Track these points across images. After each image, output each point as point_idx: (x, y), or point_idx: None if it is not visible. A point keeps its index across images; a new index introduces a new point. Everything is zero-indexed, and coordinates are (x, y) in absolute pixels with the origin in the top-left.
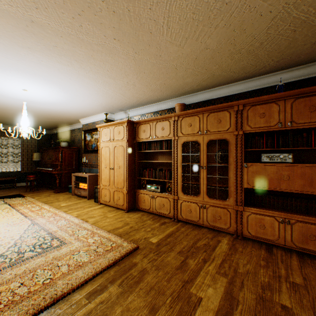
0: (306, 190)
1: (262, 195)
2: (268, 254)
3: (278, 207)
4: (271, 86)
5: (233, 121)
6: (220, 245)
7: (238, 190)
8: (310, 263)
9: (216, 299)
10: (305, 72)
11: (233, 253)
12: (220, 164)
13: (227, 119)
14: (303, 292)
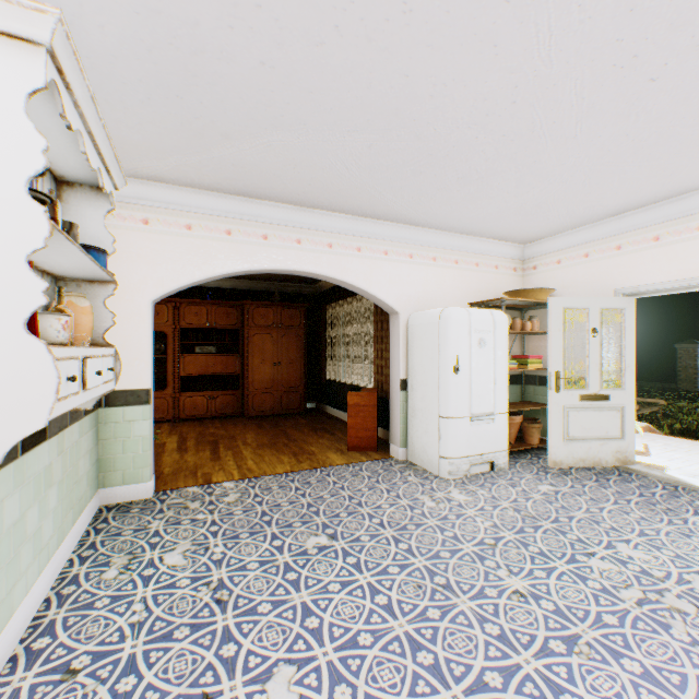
0: (225, 372)
1: (196, 381)
2: (202, 423)
3: (208, 389)
4: (202, 286)
5: (173, 316)
6: (164, 427)
7: (177, 379)
8: (227, 420)
9: (176, 439)
10: (226, 284)
11: (177, 427)
12: (159, 355)
13: (167, 313)
14: (222, 427)
